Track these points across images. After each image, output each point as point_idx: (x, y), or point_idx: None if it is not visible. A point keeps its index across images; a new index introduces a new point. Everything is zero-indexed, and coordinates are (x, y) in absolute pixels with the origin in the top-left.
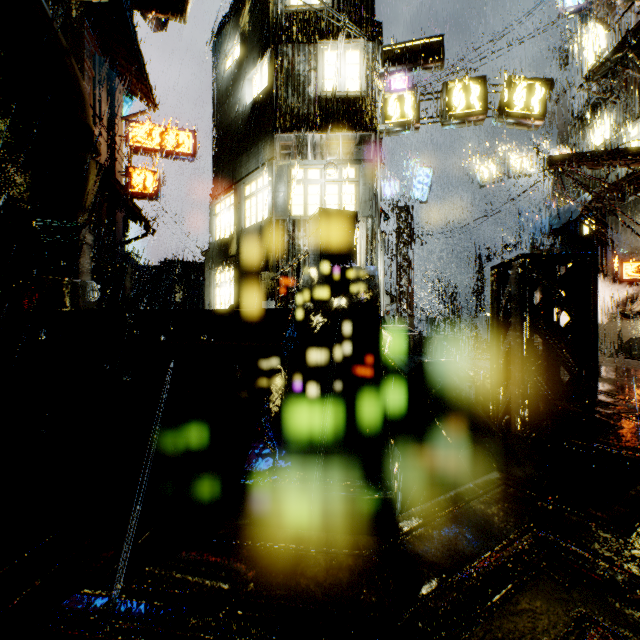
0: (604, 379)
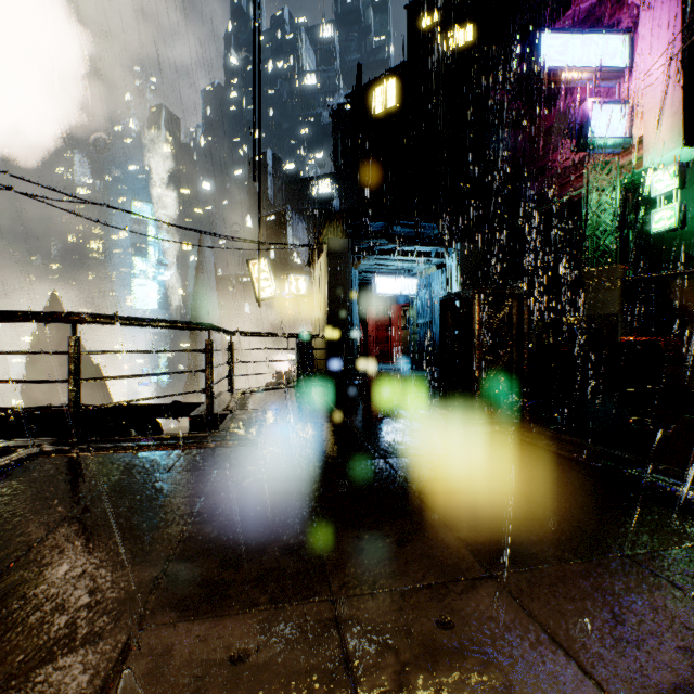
0: (399, 451)
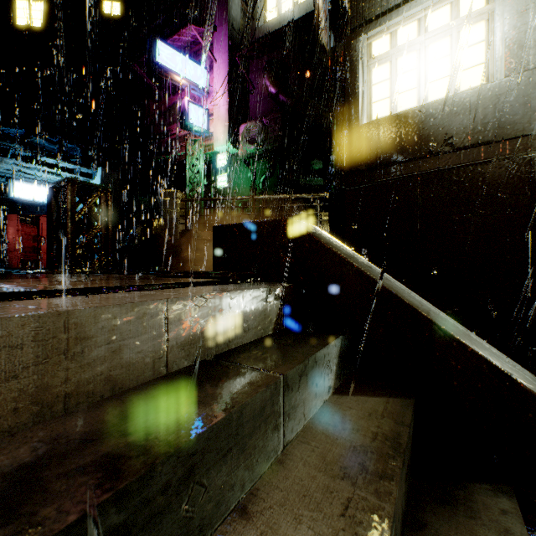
0: None
